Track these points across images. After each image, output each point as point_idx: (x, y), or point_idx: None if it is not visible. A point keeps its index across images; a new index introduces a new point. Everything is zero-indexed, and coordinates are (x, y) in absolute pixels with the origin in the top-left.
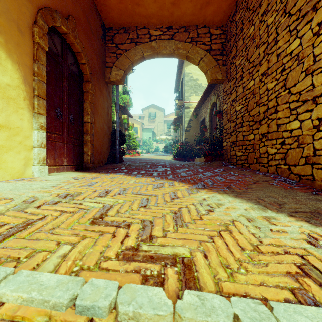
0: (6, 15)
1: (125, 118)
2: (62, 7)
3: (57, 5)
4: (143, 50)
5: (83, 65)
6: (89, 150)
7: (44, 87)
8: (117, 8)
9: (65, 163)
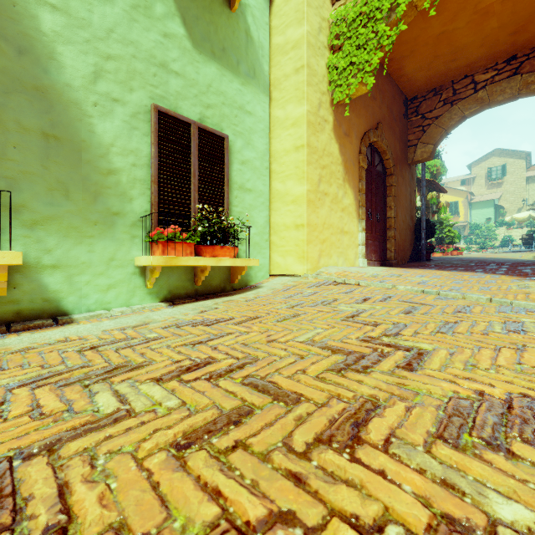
0: (348, 159)
1: (432, 198)
2: (373, 121)
3: (370, 124)
4: (462, 108)
5: (387, 160)
6: (392, 246)
7: (364, 198)
8: (424, 77)
9: (373, 259)
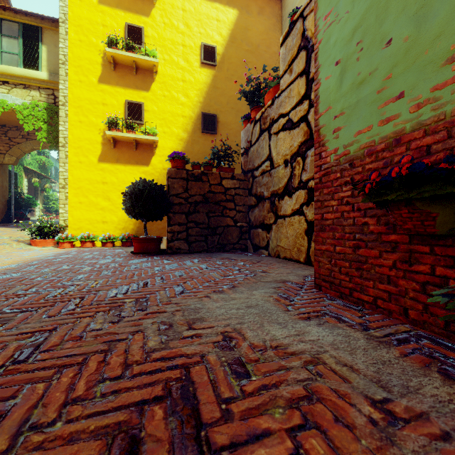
0: None
1: (35, 182)
2: None
3: None
4: (32, 144)
5: None
6: None
7: None
8: (7, 119)
9: None
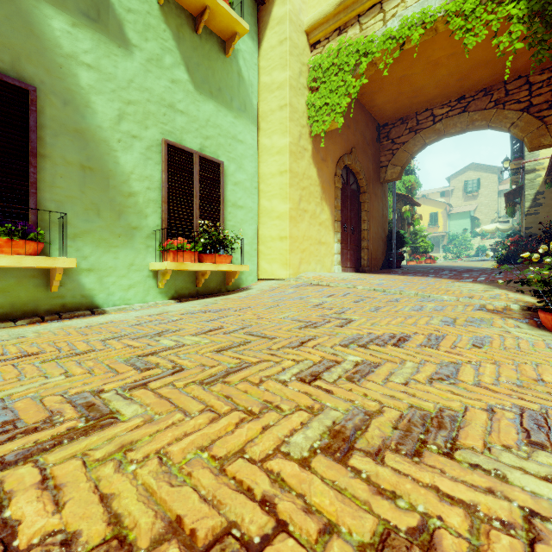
0: (325, 181)
1: (406, 211)
2: (348, 147)
3: (345, 149)
4: (424, 137)
5: (361, 180)
6: (365, 255)
7: (339, 214)
8: (392, 108)
9: (348, 266)
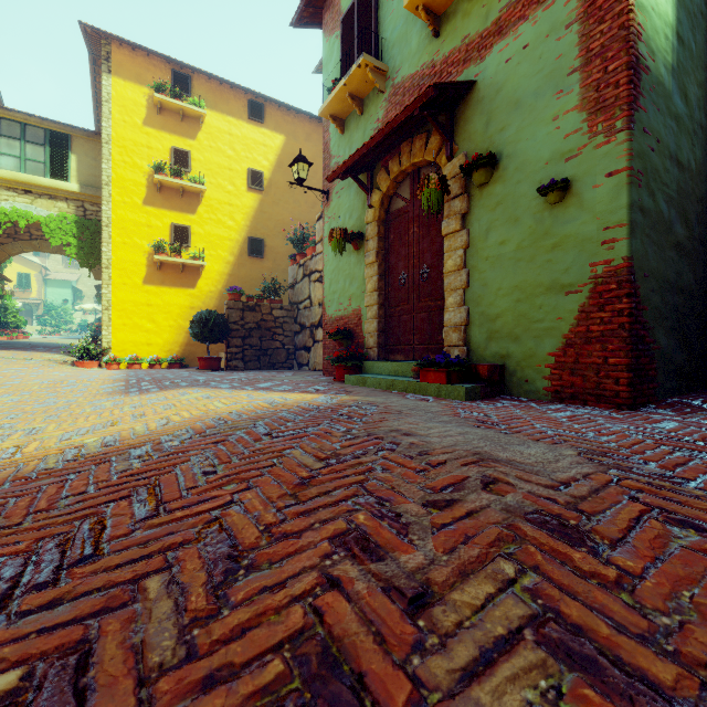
0: None
1: None
2: None
3: None
4: (22, 246)
5: None
6: None
7: None
8: None
9: None
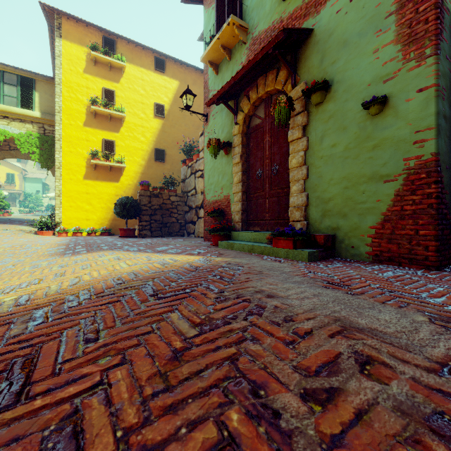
0: None
1: None
2: None
3: None
4: (4, 154)
5: None
6: None
7: None
8: None
9: None
